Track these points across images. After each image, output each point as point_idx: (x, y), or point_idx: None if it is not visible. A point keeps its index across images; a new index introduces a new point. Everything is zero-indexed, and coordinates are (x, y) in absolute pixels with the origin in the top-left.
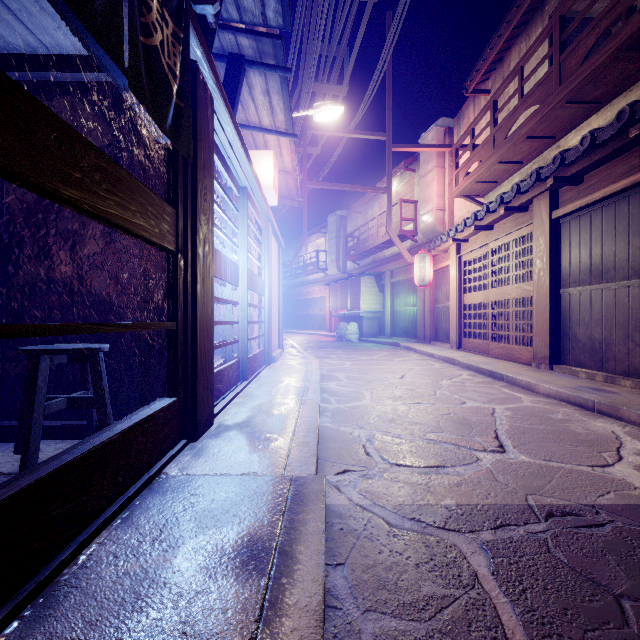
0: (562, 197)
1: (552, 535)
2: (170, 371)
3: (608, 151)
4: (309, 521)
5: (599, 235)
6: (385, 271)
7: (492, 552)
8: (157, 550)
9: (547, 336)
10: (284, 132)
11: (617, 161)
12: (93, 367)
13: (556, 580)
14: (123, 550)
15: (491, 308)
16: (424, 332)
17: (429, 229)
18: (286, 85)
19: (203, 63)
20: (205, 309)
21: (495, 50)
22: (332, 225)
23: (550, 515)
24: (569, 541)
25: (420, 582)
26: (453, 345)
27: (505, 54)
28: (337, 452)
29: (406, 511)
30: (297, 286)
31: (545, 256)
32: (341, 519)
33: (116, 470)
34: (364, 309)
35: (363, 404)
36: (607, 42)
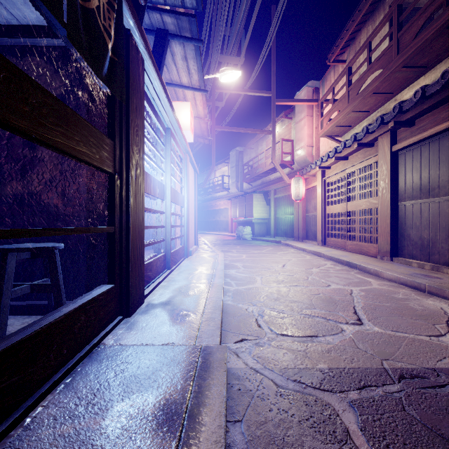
0: (399, 136)
1: (405, 395)
2: (109, 264)
3: (434, 101)
4: (213, 386)
5: (427, 163)
6: (270, 190)
7: (359, 410)
8: (89, 413)
9: (388, 236)
10: (198, 88)
11: (441, 109)
12: (50, 261)
13: (412, 436)
14: (62, 413)
15: (347, 216)
16: (298, 233)
17: (302, 160)
18: (199, 53)
19: (135, 31)
20: (137, 217)
21: (350, 31)
22: (233, 157)
23: (402, 377)
24: (419, 400)
25: (303, 437)
26: (319, 242)
27: (357, 34)
28: (236, 324)
29: (289, 374)
30: (208, 200)
31: (387, 178)
32: (239, 381)
33: (61, 344)
34: (256, 217)
35: (255, 286)
36: (433, 22)
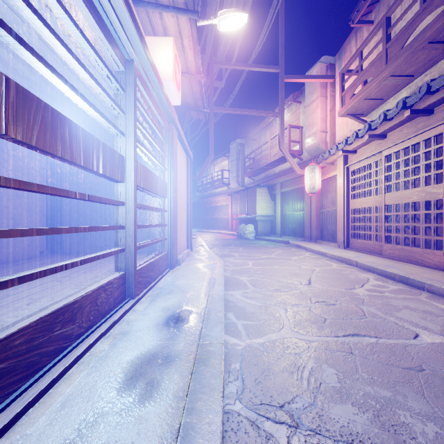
0: None
1: None
2: None
3: None
4: None
5: None
6: (276, 183)
7: None
8: None
9: None
10: (183, 8)
11: None
12: None
13: None
14: None
15: (384, 212)
16: (310, 232)
17: (313, 148)
18: None
19: None
20: None
21: None
22: (233, 150)
23: None
24: None
25: None
26: (340, 244)
27: None
28: None
29: None
30: (207, 197)
31: None
32: None
33: None
34: (259, 213)
35: (282, 338)
36: None
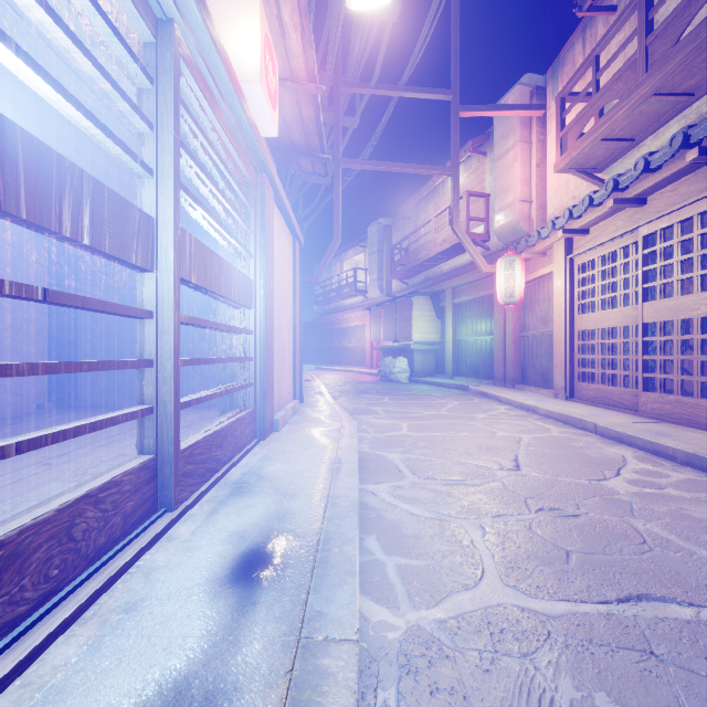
0: None
1: None
2: None
3: None
4: None
5: None
6: (445, 289)
7: None
8: None
9: None
10: None
11: None
12: None
13: None
14: None
15: (643, 335)
16: (504, 371)
17: (509, 229)
18: None
19: None
20: None
21: None
22: (373, 236)
23: None
24: None
25: None
26: (559, 392)
27: None
28: None
29: None
30: (331, 313)
31: None
32: None
33: None
34: (417, 339)
35: (487, 606)
36: None
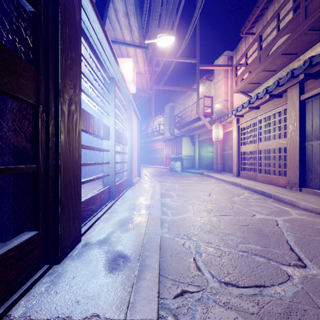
0: (307, 87)
1: None
2: (32, 208)
3: None
4: None
5: None
6: (195, 134)
7: None
8: None
9: (297, 170)
10: (139, 45)
11: None
12: None
13: None
14: None
15: (258, 154)
16: (217, 167)
17: (219, 111)
18: (139, 8)
19: None
20: (71, 154)
21: (260, 7)
22: (167, 111)
23: None
24: None
25: None
26: (234, 174)
27: (264, 11)
28: (174, 266)
29: None
30: (149, 142)
31: (296, 122)
32: None
33: None
34: (184, 154)
35: (189, 216)
36: None
